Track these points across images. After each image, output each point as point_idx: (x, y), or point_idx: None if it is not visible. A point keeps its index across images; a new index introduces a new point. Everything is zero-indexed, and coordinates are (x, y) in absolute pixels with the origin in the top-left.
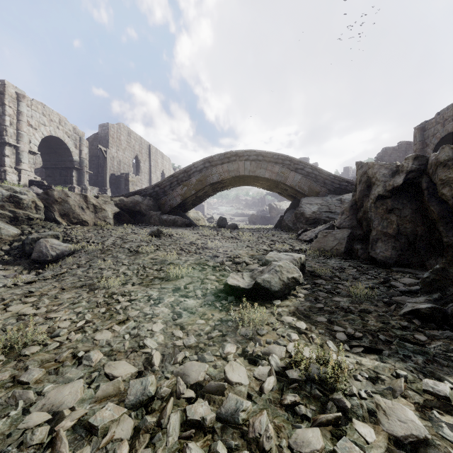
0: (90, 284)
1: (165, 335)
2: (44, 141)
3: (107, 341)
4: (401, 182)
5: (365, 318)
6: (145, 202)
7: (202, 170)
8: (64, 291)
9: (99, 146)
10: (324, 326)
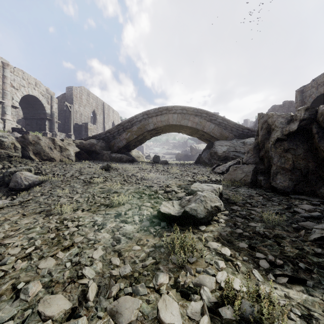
0: (48, 210)
1: (103, 263)
2: (24, 98)
3: (48, 270)
4: (296, 128)
5: (281, 243)
6: (99, 144)
7: (142, 121)
8: (25, 217)
9: (65, 103)
10: (246, 252)
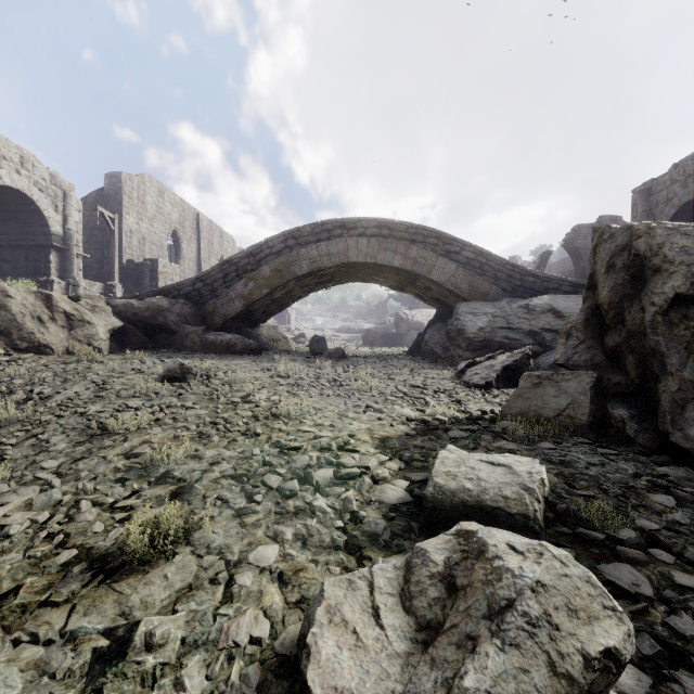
0: None
1: None
2: None
3: None
4: None
5: None
6: (176, 308)
7: (282, 253)
8: None
9: (99, 209)
10: None
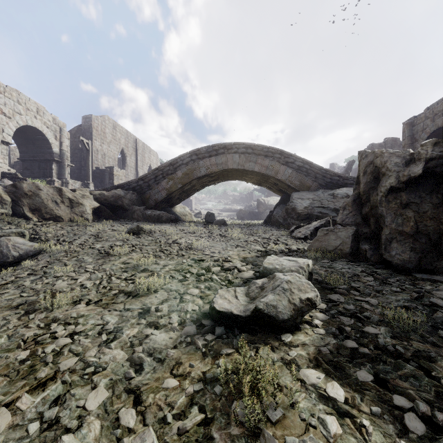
0: (32, 303)
1: (103, 422)
2: (21, 131)
3: None
4: (420, 171)
5: (430, 371)
6: (128, 196)
7: (189, 163)
8: None
9: (81, 138)
10: (374, 394)
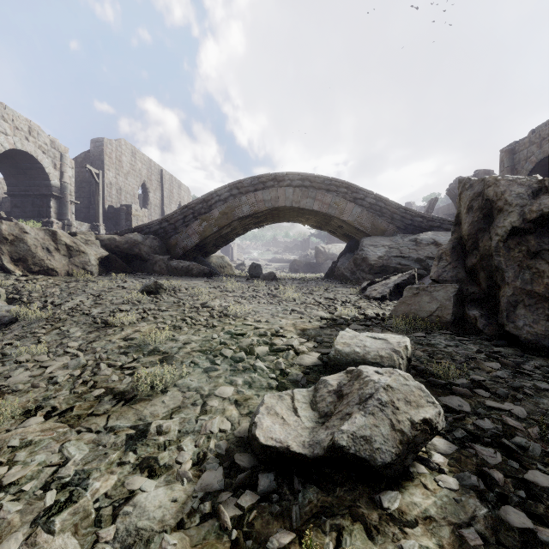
0: None
1: None
2: (8, 157)
3: None
4: None
5: None
6: (147, 242)
7: (228, 200)
8: None
9: (87, 167)
10: None
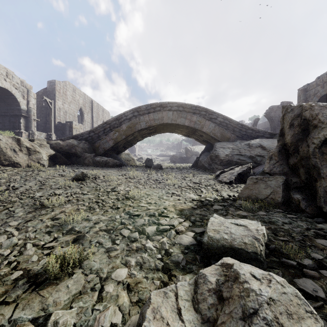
0: None
1: None
2: None
3: None
4: None
5: None
6: (80, 145)
7: (132, 119)
8: None
9: (44, 98)
10: None
